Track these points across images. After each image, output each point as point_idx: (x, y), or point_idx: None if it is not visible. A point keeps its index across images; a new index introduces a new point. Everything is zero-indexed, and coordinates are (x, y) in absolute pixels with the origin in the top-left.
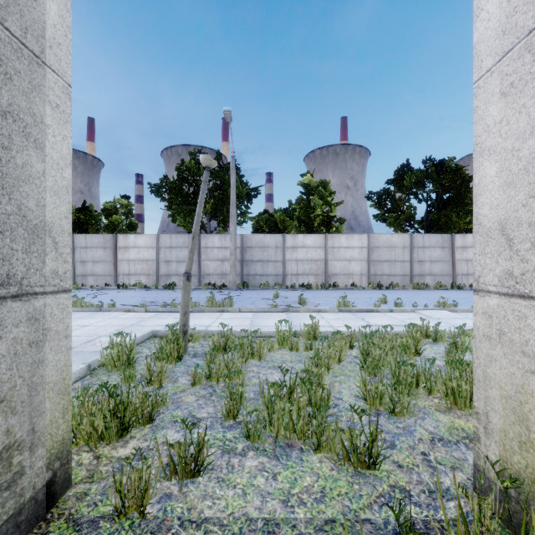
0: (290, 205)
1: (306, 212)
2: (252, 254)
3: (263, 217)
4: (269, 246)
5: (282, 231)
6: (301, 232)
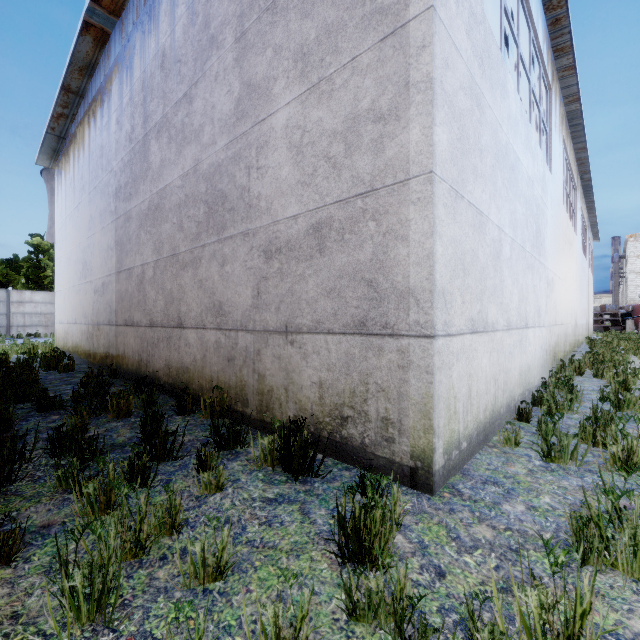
0: (16, 258)
1: (35, 272)
2: None
3: None
4: None
5: (5, 285)
6: (29, 289)
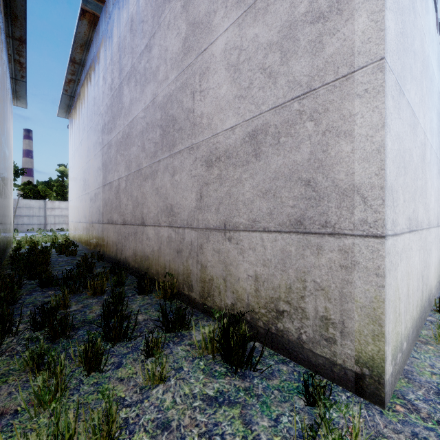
0: (50, 180)
1: (61, 189)
2: (20, 211)
3: (28, 187)
4: (34, 207)
5: (44, 197)
6: (58, 200)
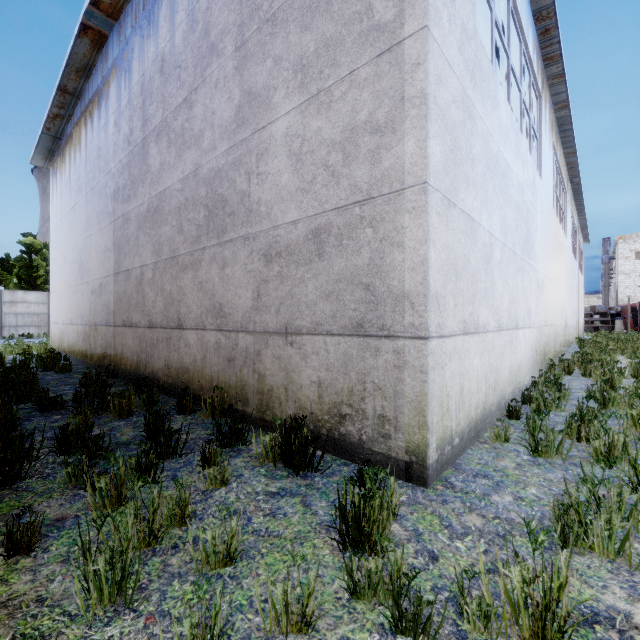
0: (8, 258)
1: (28, 272)
2: None
3: None
4: None
5: None
6: (22, 289)
